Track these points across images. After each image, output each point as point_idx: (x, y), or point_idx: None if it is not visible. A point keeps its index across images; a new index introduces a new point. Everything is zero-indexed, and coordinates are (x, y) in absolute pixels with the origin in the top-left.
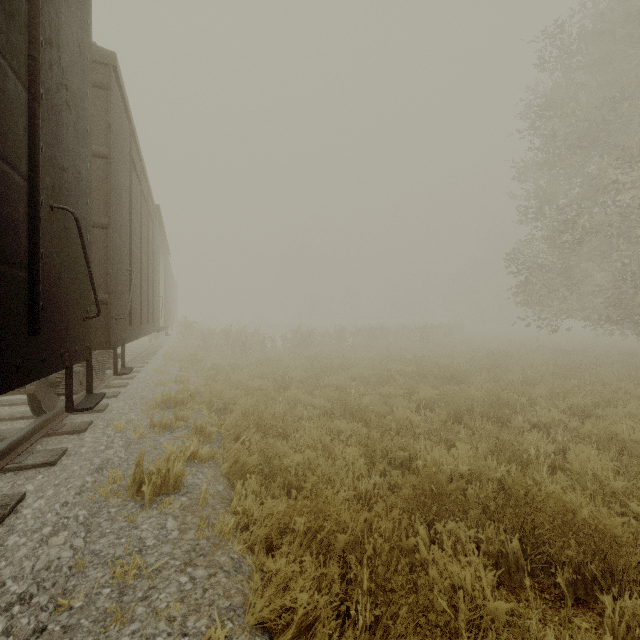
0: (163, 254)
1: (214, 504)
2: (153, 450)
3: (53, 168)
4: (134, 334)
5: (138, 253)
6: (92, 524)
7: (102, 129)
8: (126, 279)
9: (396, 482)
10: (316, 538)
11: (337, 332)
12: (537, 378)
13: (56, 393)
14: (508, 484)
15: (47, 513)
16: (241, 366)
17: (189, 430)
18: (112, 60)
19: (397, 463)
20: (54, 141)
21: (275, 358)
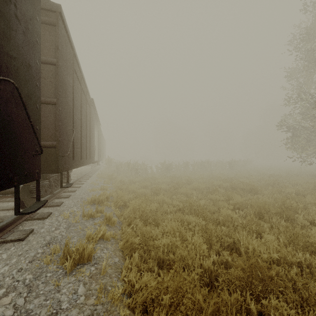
0: (97, 125)
1: (111, 273)
2: (81, 231)
3: (0, 53)
4: (76, 164)
5: (79, 121)
6: (33, 286)
7: (53, 48)
8: (70, 134)
9: (226, 259)
10: (177, 310)
11: (184, 164)
12: (305, 191)
13: (31, 197)
14: None
15: (6, 277)
16: (134, 181)
17: (103, 218)
18: (59, 9)
19: (225, 245)
20: (1, 35)
21: (152, 177)
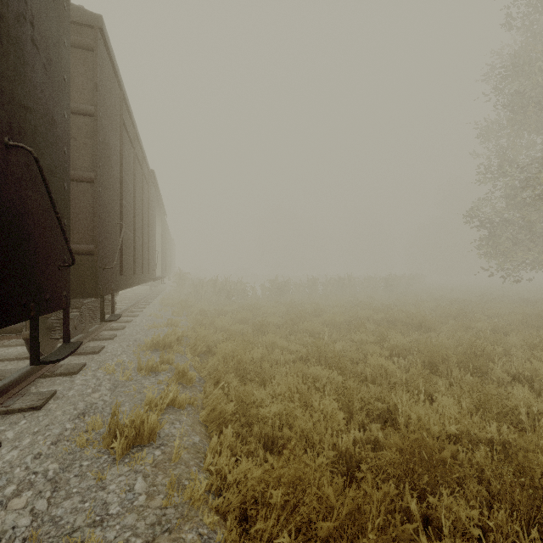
0: (160, 215)
1: (188, 460)
2: (136, 394)
3: (10, 103)
4: (127, 283)
5: (131, 210)
6: (61, 480)
7: (89, 89)
8: (117, 232)
9: (376, 437)
10: (295, 513)
11: (309, 282)
12: (507, 327)
13: (51, 337)
14: (518, 459)
15: (16, 468)
16: (225, 311)
17: (173, 373)
18: (98, 23)
19: (375, 415)
20: (11, 74)
21: (255, 305)
